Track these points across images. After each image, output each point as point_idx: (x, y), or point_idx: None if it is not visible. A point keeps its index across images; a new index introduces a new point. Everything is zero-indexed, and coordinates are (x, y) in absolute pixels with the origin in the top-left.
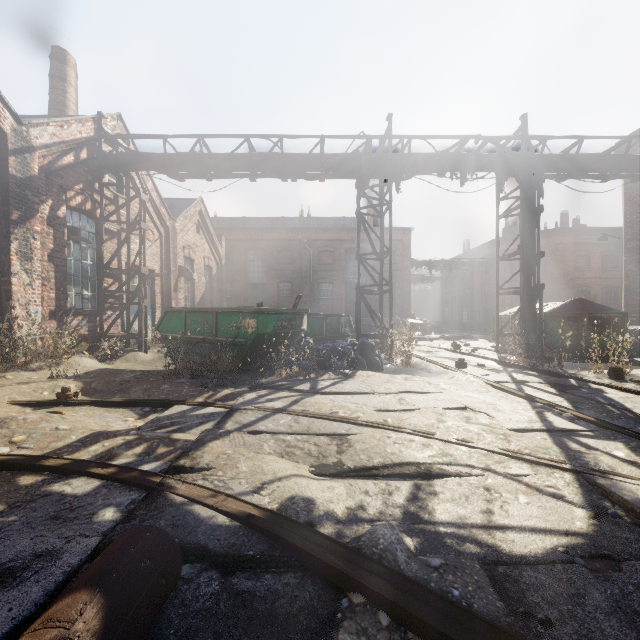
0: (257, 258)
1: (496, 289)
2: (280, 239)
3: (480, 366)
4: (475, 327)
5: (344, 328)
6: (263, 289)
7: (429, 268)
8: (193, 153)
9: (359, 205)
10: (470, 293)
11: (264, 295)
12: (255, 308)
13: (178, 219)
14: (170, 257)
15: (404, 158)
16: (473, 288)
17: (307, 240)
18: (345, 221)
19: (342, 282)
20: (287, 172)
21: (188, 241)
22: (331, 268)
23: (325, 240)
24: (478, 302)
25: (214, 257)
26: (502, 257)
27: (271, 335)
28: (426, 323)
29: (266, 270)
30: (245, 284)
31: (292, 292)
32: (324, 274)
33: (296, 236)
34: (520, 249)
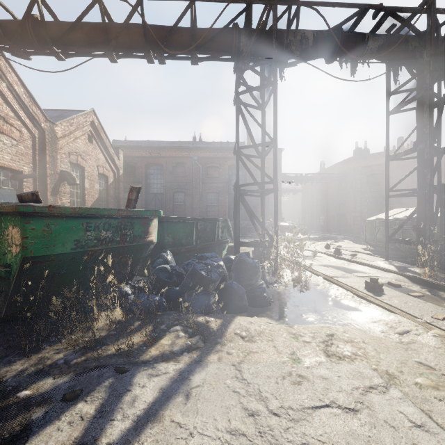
0: (156, 172)
1: (386, 191)
2: (175, 156)
3: (394, 286)
4: (330, 228)
5: (221, 234)
6: (161, 198)
7: (296, 181)
8: (31, 17)
9: (237, 90)
10: (326, 202)
11: (162, 202)
12: (12, 205)
13: (59, 123)
14: (46, 160)
15: (290, 33)
16: (328, 198)
17: (197, 157)
18: (229, 145)
19: (226, 192)
20: (153, 50)
21: (76, 148)
22: (217, 181)
23: (212, 158)
24: (333, 209)
25: (111, 167)
26: (395, 155)
27: (73, 256)
28: (294, 225)
29: (163, 182)
30: (146, 193)
31: (185, 200)
32: (211, 185)
33: (188, 154)
34: (425, 142)
